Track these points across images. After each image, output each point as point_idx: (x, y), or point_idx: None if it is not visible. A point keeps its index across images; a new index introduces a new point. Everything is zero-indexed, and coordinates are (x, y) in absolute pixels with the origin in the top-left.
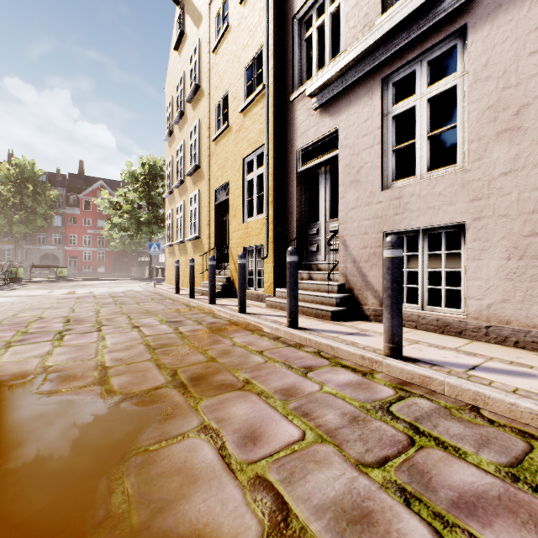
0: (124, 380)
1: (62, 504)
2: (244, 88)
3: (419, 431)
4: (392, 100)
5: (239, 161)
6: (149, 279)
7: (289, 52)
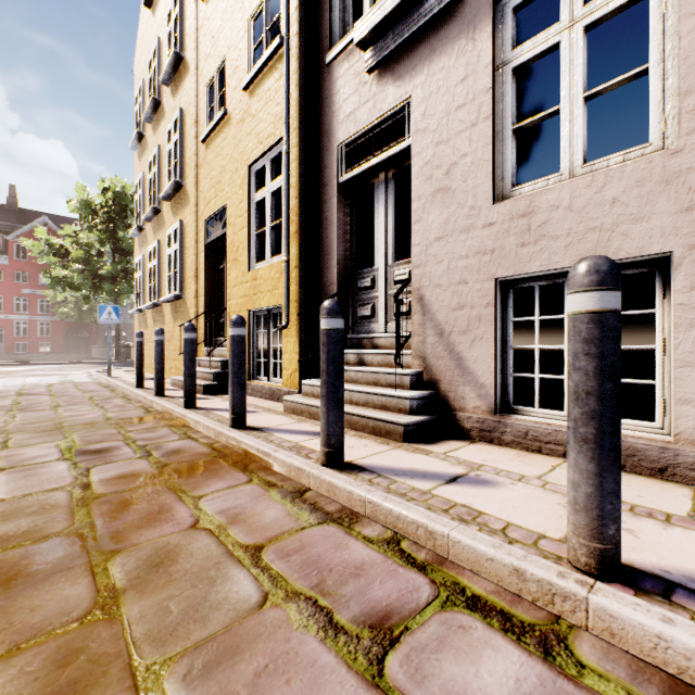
0: None
1: None
2: (250, 50)
3: None
4: (512, 38)
5: (242, 171)
6: (114, 362)
7: None
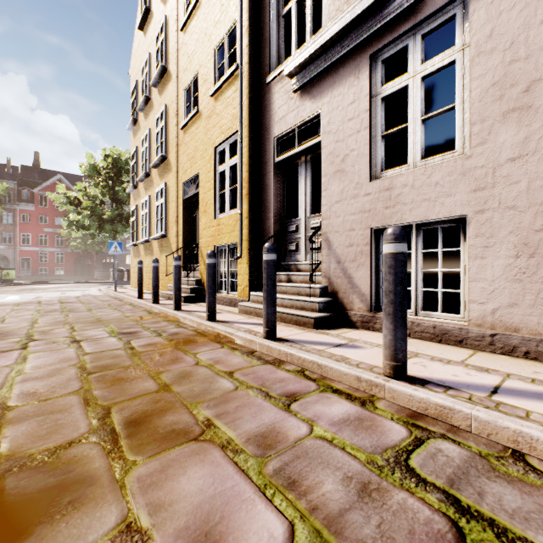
0: (24, 430)
1: None
2: (215, 69)
3: (463, 508)
4: (381, 79)
5: (210, 151)
6: (113, 282)
7: (266, 29)
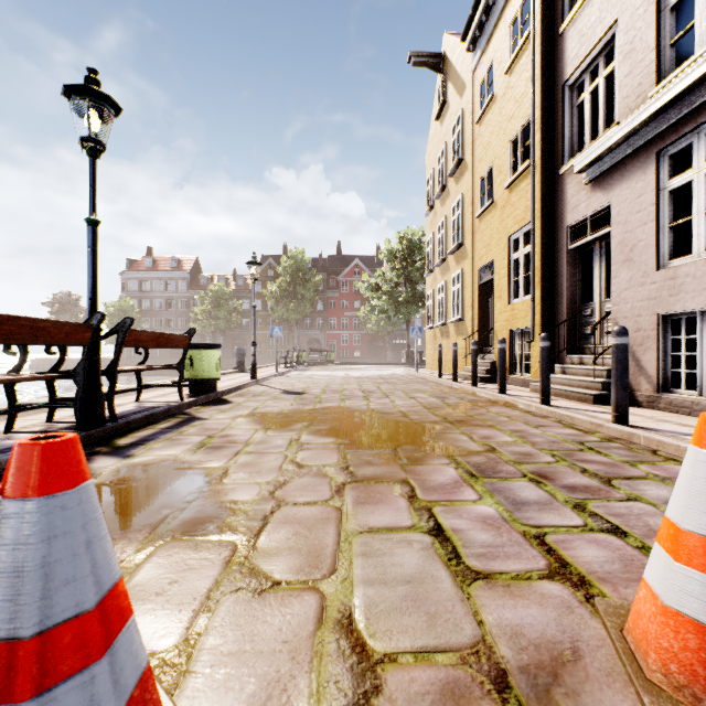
0: (417, 417)
1: (410, 437)
2: (509, 162)
3: (591, 449)
4: (668, 174)
5: (504, 239)
6: (406, 364)
7: (558, 122)
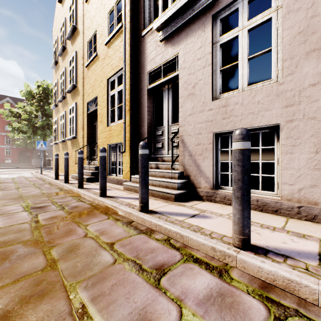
0: None
1: None
2: (108, 27)
3: None
4: (219, 32)
5: (104, 81)
6: (43, 167)
7: (141, 0)
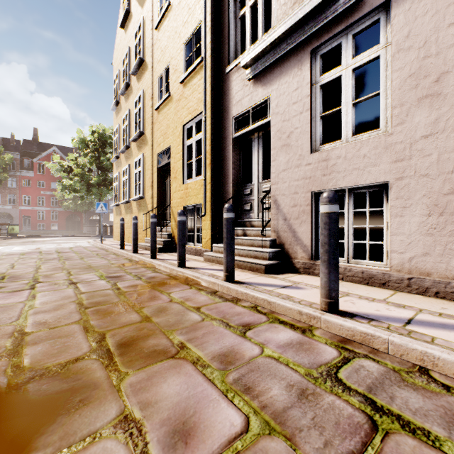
0: (40, 350)
1: None
2: (184, 61)
3: (378, 407)
4: (319, 70)
5: (179, 128)
6: (98, 236)
7: (225, 28)
